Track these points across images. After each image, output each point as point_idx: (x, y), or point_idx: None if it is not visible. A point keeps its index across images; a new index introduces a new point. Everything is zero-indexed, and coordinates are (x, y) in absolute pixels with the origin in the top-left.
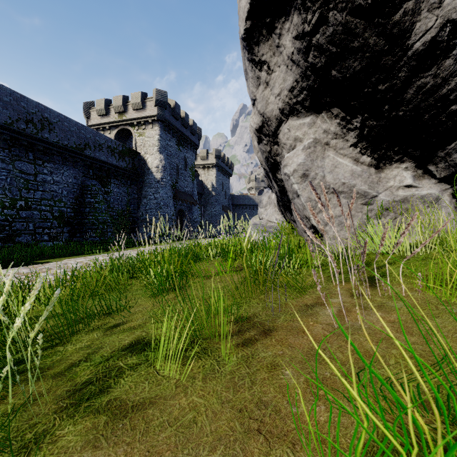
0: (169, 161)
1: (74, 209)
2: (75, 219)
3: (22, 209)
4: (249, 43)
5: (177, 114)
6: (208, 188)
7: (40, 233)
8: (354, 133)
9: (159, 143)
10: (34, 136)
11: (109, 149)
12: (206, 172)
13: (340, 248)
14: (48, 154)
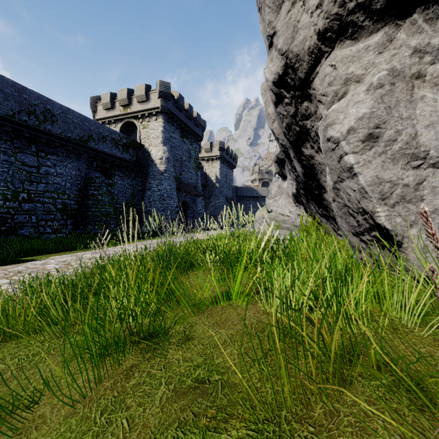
0: (173, 153)
1: (78, 201)
2: (78, 211)
3: (24, 202)
4: None
5: (181, 106)
6: (212, 180)
7: (43, 226)
8: None
9: (163, 134)
10: (36, 127)
11: (113, 141)
12: (210, 164)
13: None
14: (51, 146)
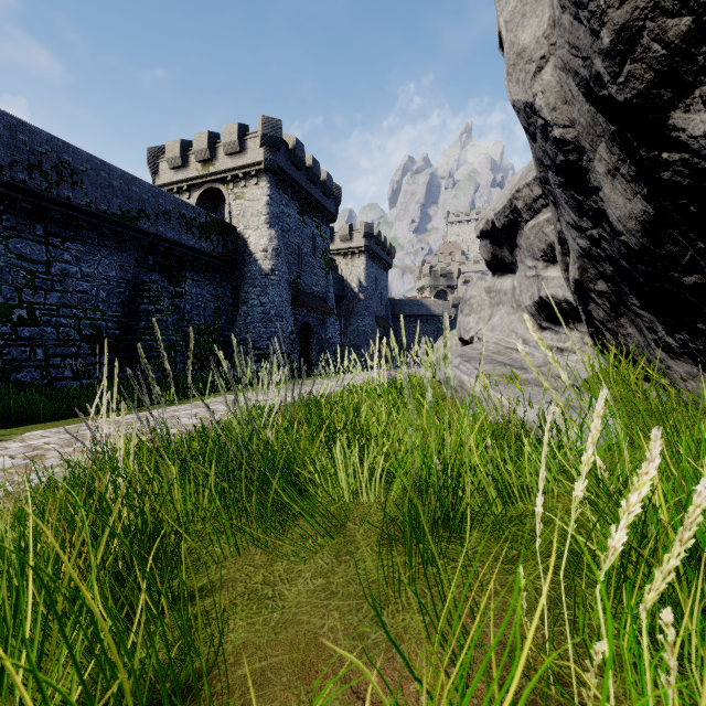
0: (286, 241)
1: (120, 323)
2: (121, 341)
3: (23, 324)
4: None
5: (299, 160)
6: (352, 288)
7: (57, 366)
8: None
9: (268, 209)
10: (44, 193)
11: (182, 220)
12: (348, 261)
13: None
14: (71, 227)
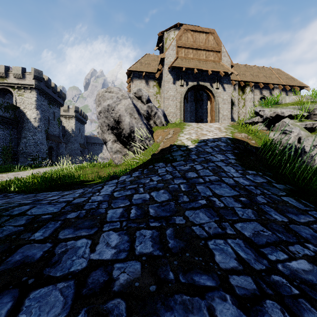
0: (43, 115)
1: None
2: None
3: None
4: (98, 117)
5: (49, 85)
6: (69, 131)
7: None
8: (119, 141)
9: (36, 103)
10: None
11: None
12: (67, 120)
13: (118, 162)
14: None
